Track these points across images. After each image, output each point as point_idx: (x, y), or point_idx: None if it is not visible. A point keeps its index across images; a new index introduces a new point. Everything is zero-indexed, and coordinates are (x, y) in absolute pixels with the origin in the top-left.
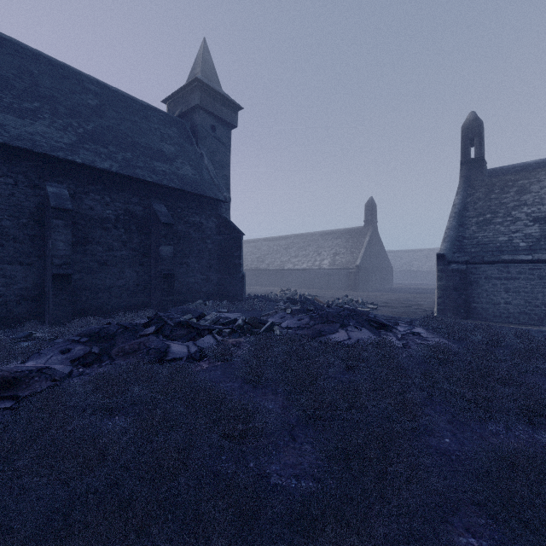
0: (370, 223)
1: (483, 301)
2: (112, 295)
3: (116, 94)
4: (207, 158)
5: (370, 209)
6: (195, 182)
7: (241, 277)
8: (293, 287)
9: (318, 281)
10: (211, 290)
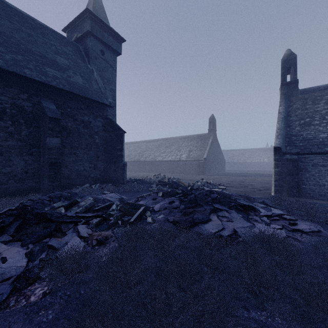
0: (212, 131)
1: (310, 183)
2: None
3: (14, 10)
4: (97, 73)
5: (212, 122)
6: (84, 88)
7: (122, 165)
8: (162, 172)
9: (179, 169)
10: (98, 176)
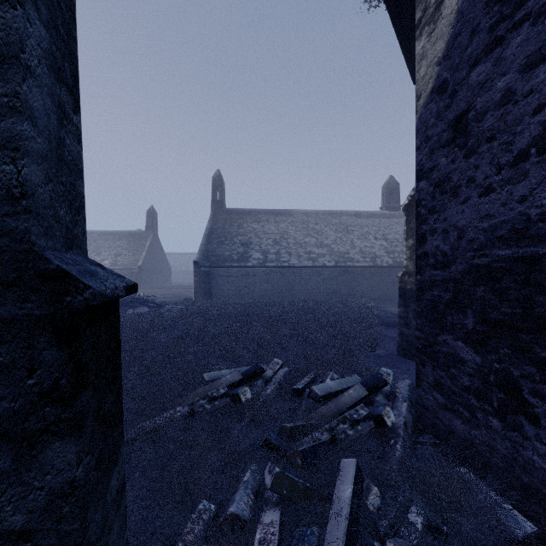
0: (152, 228)
1: (218, 289)
2: None
3: None
4: None
5: (152, 216)
6: None
7: None
8: None
9: None
10: None
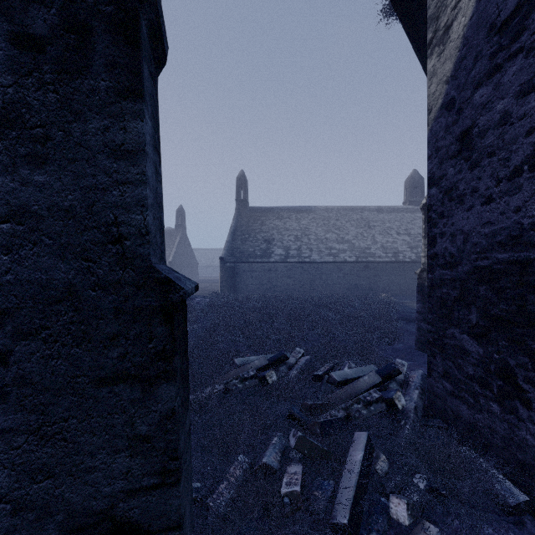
0: (181, 226)
1: (242, 284)
2: None
3: None
4: None
5: (181, 215)
6: None
7: None
8: None
9: None
10: None
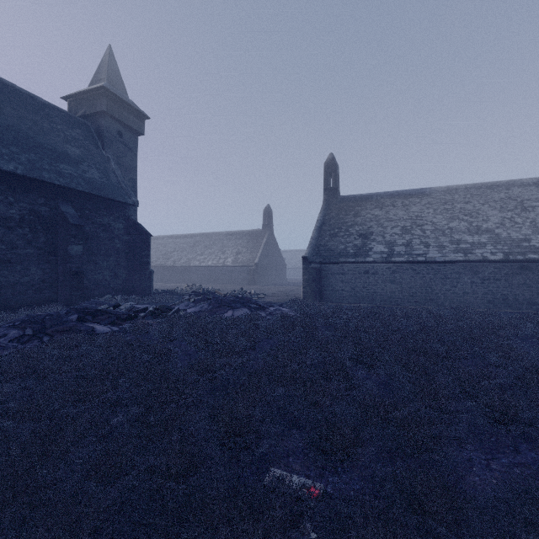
0: (267, 226)
1: (330, 289)
2: (16, 292)
3: (12, 89)
4: (114, 162)
5: (267, 215)
6: (103, 185)
7: (149, 274)
8: (200, 282)
9: (222, 277)
10: (119, 286)
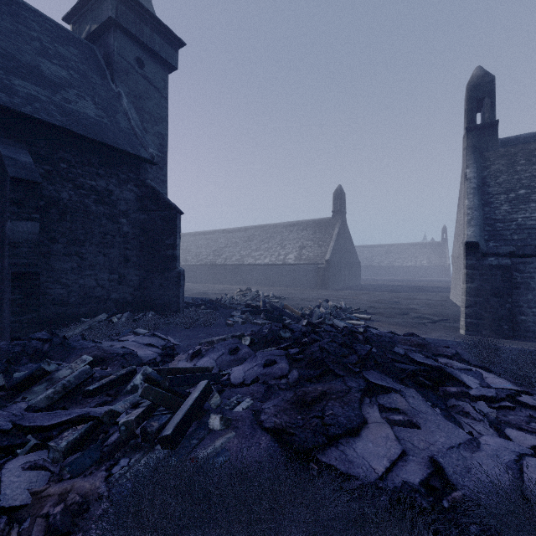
0: (339, 213)
1: None
2: None
3: None
4: (128, 100)
5: (339, 198)
6: (99, 125)
7: (176, 276)
8: (254, 284)
9: (283, 278)
10: (127, 296)
